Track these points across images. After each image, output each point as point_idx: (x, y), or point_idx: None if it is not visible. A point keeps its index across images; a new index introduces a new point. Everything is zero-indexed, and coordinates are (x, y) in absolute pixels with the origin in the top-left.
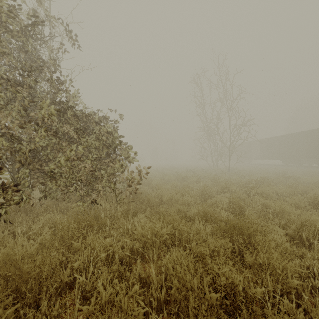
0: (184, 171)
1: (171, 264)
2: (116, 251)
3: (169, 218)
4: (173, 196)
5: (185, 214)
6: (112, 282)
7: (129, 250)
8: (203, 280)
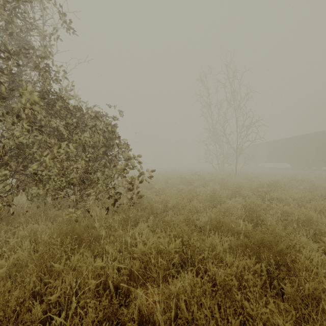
0: (189, 174)
1: (183, 299)
2: (110, 275)
3: (177, 229)
4: (179, 202)
5: (194, 223)
6: (103, 322)
7: (128, 271)
8: (229, 322)
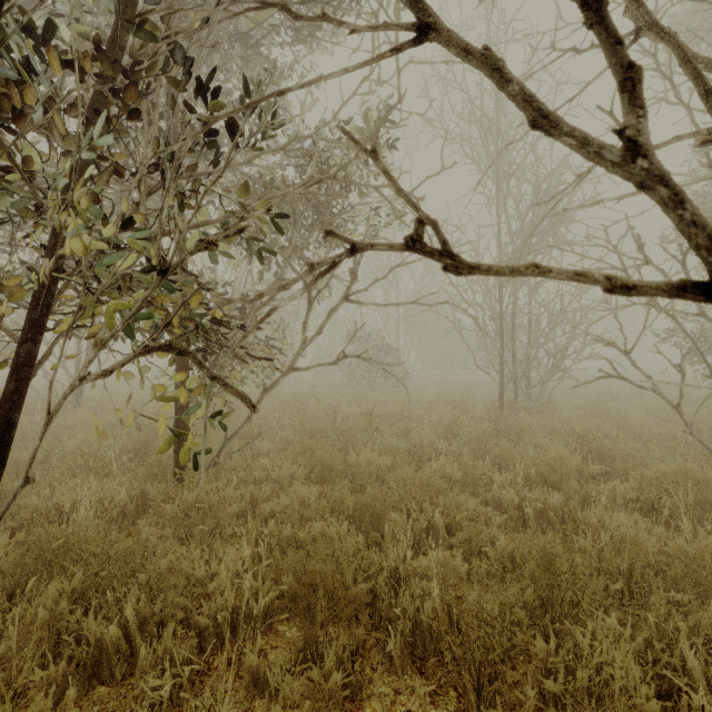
0: None
1: None
2: None
3: None
4: None
5: None
6: None
7: None
8: None
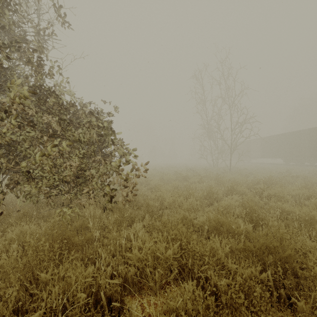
0: (184, 170)
1: None
2: (102, 285)
3: (175, 231)
4: (175, 200)
5: (191, 222)
6: None
7: (122, 278)
8: None
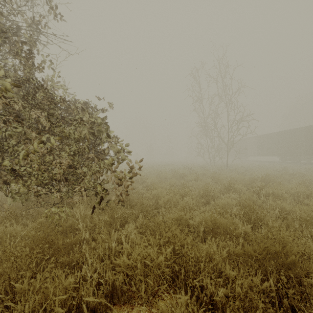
0: (181, 168)
1: None
2: (85, 296)
3: (168, 233)
4: (171, 198)
5: (186, 222)
6: None
7: (109, 287)
8: None
